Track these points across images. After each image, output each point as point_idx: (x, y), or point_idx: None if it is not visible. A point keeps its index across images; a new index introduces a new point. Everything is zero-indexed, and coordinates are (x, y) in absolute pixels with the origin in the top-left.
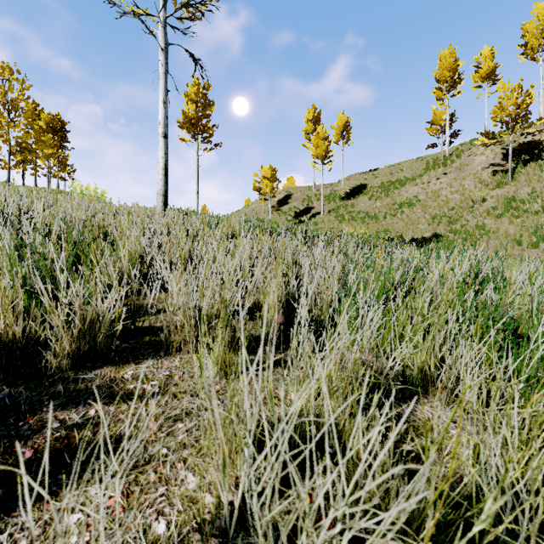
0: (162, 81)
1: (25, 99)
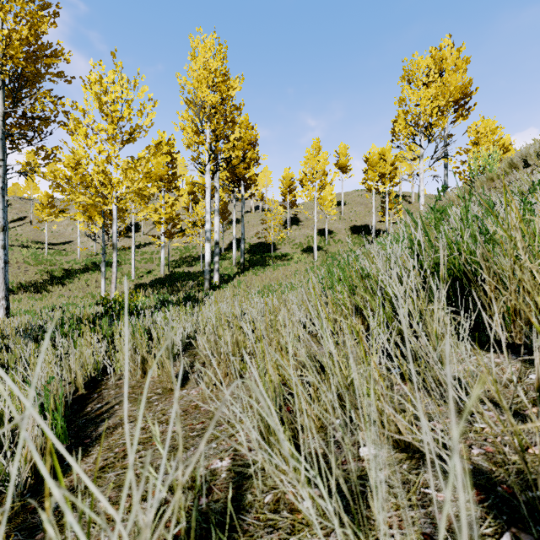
0: None
1: None
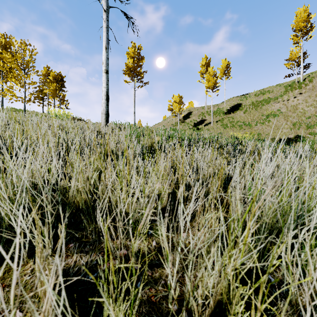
0: (105, 33)
1: (33, 60)
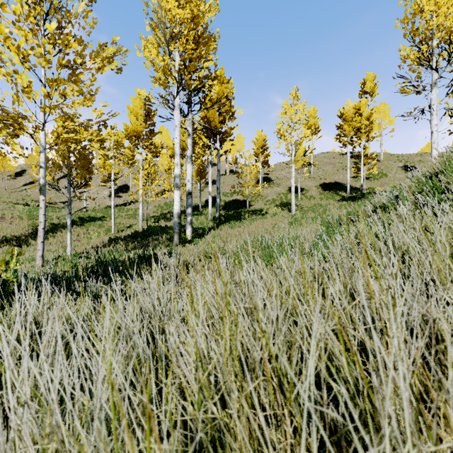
0: None
1: None
